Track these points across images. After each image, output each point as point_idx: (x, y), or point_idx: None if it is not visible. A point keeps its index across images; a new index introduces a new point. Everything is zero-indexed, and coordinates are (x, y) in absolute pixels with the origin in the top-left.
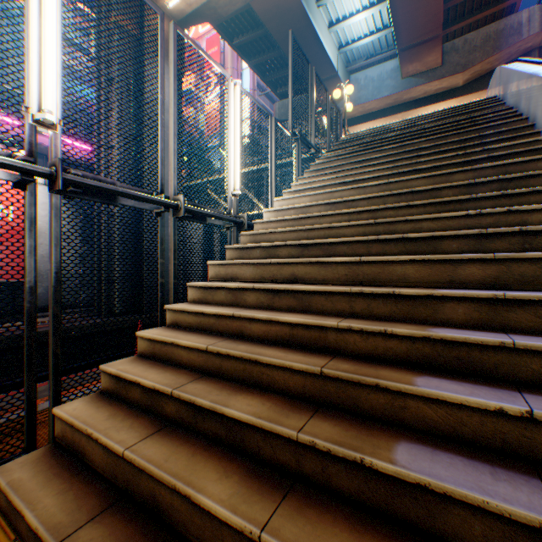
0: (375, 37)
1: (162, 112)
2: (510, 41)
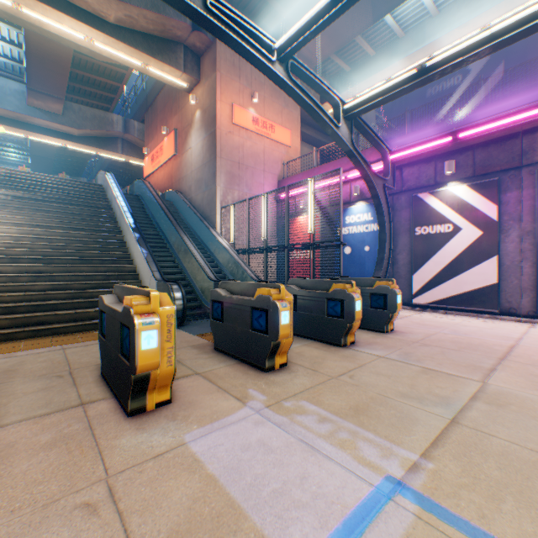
0: (4, 60)
1: None
2: (109, 128)
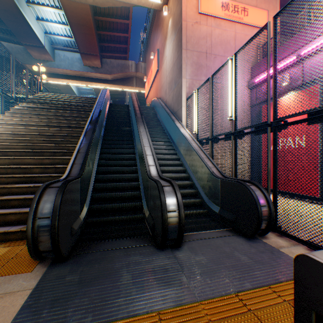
0: (68, 39)
1: None
2: (126, 71)
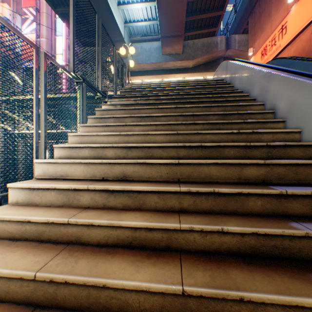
0: (148, 23)
1: None
2: (213, 50)
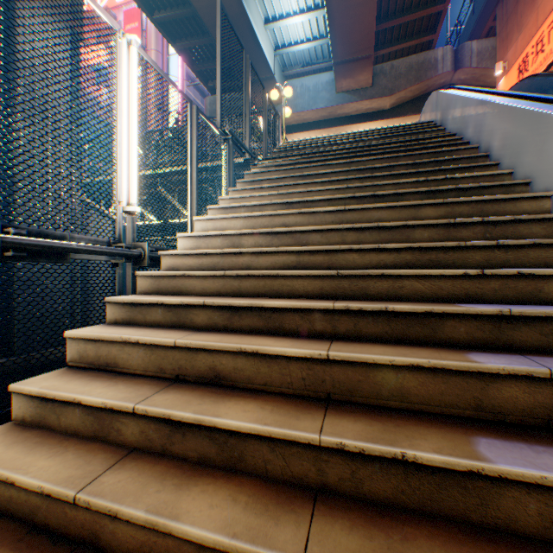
0: (312, 45)
1: None
2: (428, 75)
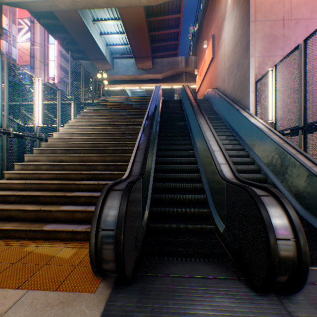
0: (124, 47)
1: (1, 94)
2: (176, 67)
